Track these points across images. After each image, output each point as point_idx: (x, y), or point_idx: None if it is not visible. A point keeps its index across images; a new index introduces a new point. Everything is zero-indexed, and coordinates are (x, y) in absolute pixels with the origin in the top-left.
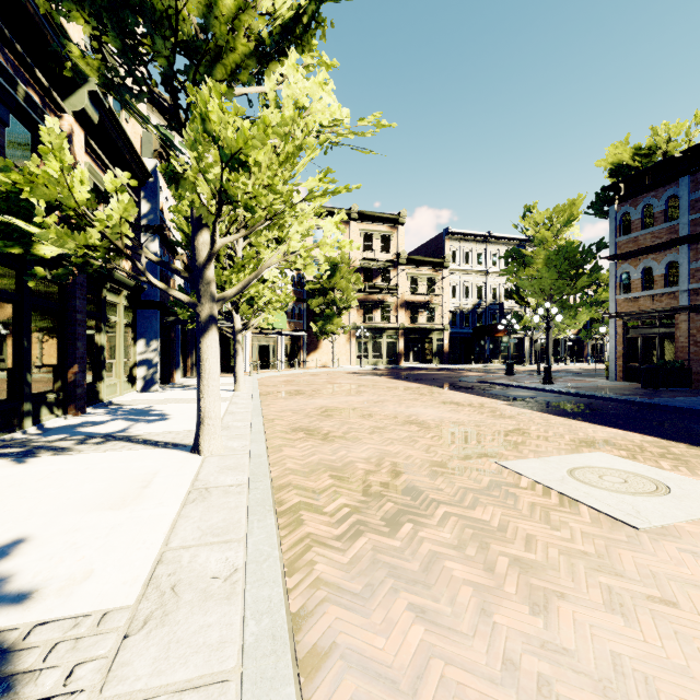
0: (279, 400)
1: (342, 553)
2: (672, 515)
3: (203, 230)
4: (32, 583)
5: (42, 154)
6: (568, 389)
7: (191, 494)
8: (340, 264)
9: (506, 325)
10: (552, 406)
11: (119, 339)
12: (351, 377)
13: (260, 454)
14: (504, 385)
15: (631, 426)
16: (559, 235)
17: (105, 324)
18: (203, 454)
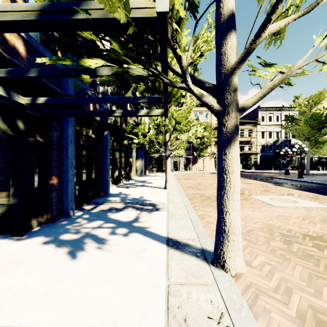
0: (183, 180)
1: (201, 203)
2: (288, 205)
3: (167, 133)
4: (150, 200)
5: (141, 125)
6: (307, 180)
7: (168, 194)
8: (206, 127)
9: (285, 152)
10: (291, 185)
11: (134, 160)
12: (211, 174)
13: (181, 190)
14: (279, 178)
15: (316, 191)
16: (312, 109)
17: (132, 155)
18: (167, 189)
